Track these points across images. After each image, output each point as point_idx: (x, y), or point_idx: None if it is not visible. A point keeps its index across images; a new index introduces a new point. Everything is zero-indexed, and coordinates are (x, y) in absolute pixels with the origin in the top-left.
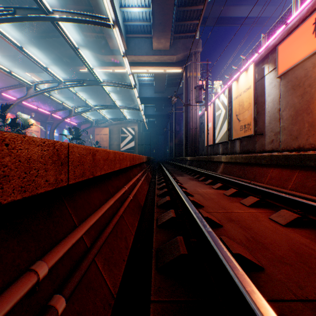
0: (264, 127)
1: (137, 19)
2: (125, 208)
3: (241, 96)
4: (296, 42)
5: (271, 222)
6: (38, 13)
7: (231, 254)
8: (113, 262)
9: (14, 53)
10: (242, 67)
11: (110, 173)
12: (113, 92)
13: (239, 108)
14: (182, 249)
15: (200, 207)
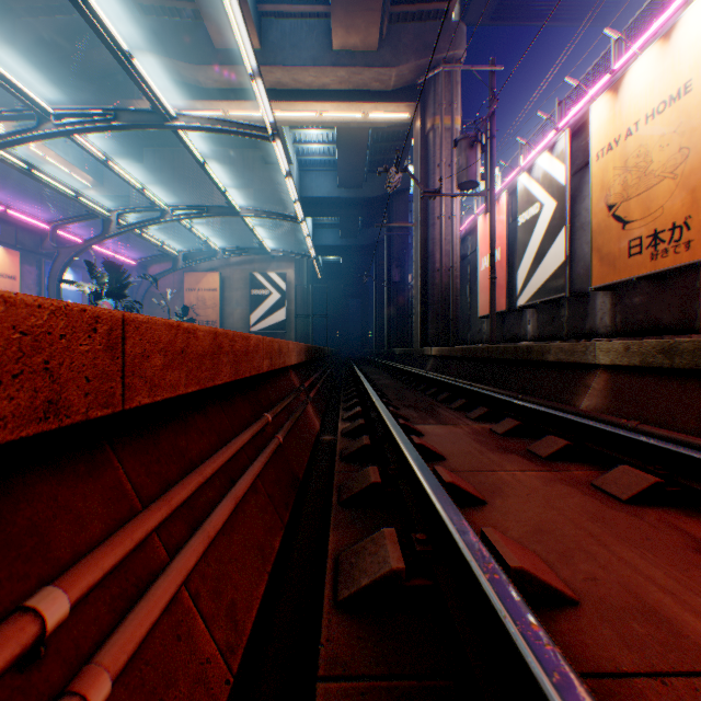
0: None
1: None
2: None
3: (634, 135)
4: None
5: None
6: None
7: None
8: None
9: None
10: (613, 63)
11: None
12: (233, 181)
13: (627, 178)
14: None
15: None
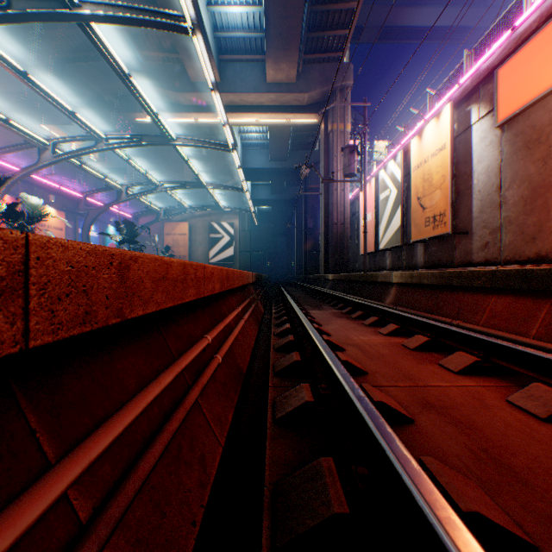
0: (470, 219)
1: (237, 28)
2: (204, 386)
3: (427, 163)
4: (532, 61)
5: (515, 411)
6: (52, 7)
7: (457, 511)
8: (162, 542)
9: (17, 89)
10: (428, 112)
11: (175, 308)
12: (197, 159)
13: (424, 185)
14: (335, 498)
15: (361, 375)
